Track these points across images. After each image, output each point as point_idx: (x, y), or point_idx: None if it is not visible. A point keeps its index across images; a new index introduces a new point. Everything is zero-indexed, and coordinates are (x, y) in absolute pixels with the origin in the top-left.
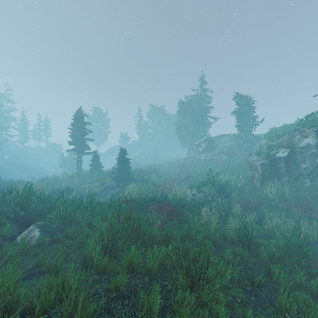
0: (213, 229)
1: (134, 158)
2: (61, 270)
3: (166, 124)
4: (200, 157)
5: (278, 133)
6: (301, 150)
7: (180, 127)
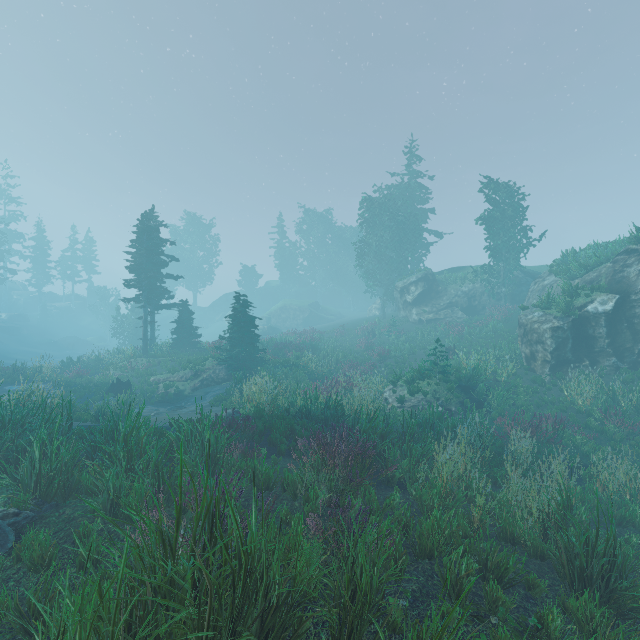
0: (480, 514)
1: (270, 317)
2: None
3: (335, 247)
4: (408, 315)
5: (584, 262)
6: None
7: (365, 253)
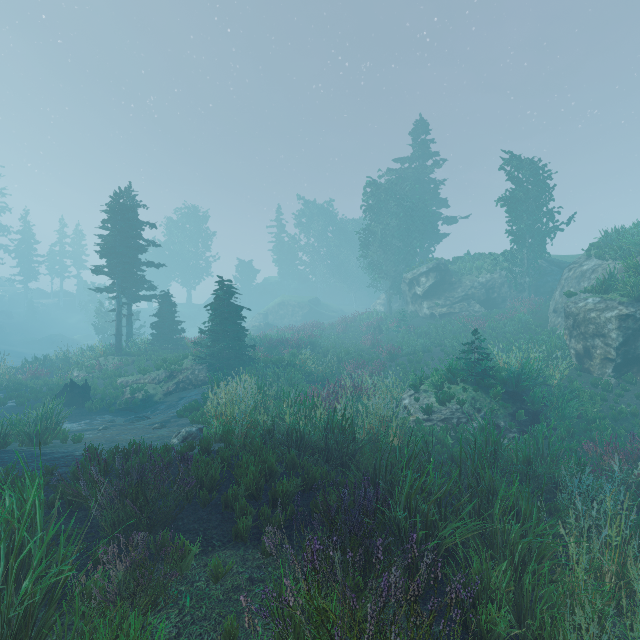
0: None
1: (267, 314)
2: None
3: (336, 240)
4: (418, 309)
5: None
6: None
7: (369, 242)
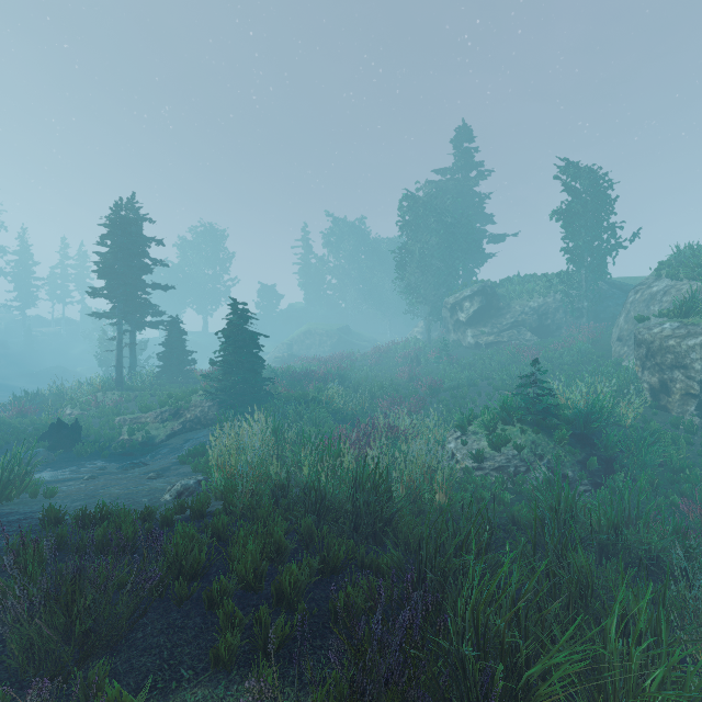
0: None
1: (291, 344)
2: None
3: (369, 262)
4: (461, 337)
5: None
6: None
7: (406, 263)
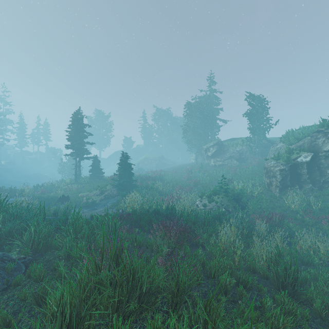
0: (238, 258)
1: (139, 163)
2: None
3: (172, 127)
4: (209, 162)
5: (297, 136)
6: (326, 154)
7: (187, 131)
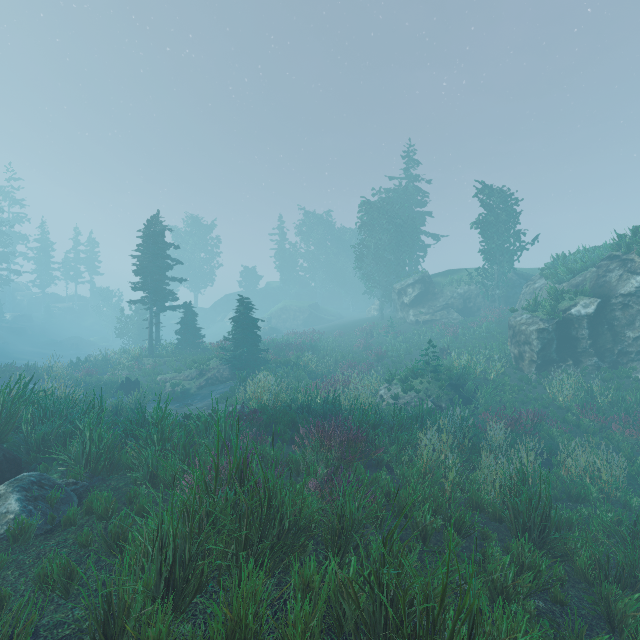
0: (451, 486)
1: (270, 318)
2: (43, 632)
3: (334, 249)
4: (405, 316)
5: (572, 266)
6: (625, 300)
7: (363, 255)
